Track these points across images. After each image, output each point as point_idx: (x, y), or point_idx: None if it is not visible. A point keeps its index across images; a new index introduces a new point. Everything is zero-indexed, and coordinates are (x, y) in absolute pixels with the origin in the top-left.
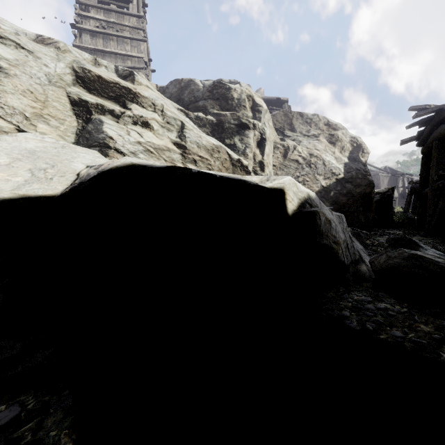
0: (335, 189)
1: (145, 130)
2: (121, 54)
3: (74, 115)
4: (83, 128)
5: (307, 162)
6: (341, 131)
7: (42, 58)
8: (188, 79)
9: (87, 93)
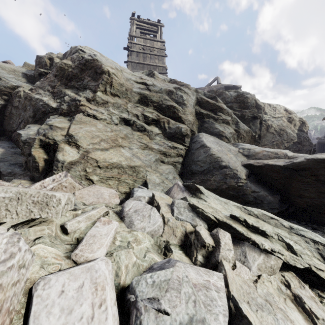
0: (292, 148)
1: (227, 125)
2: (153, 65)
3: (196, 119)
4: (200, 125)
5: (278, 133)
6: (293, 114)
7: (190, 96)
8: (220, 91)
9: (200, 108)
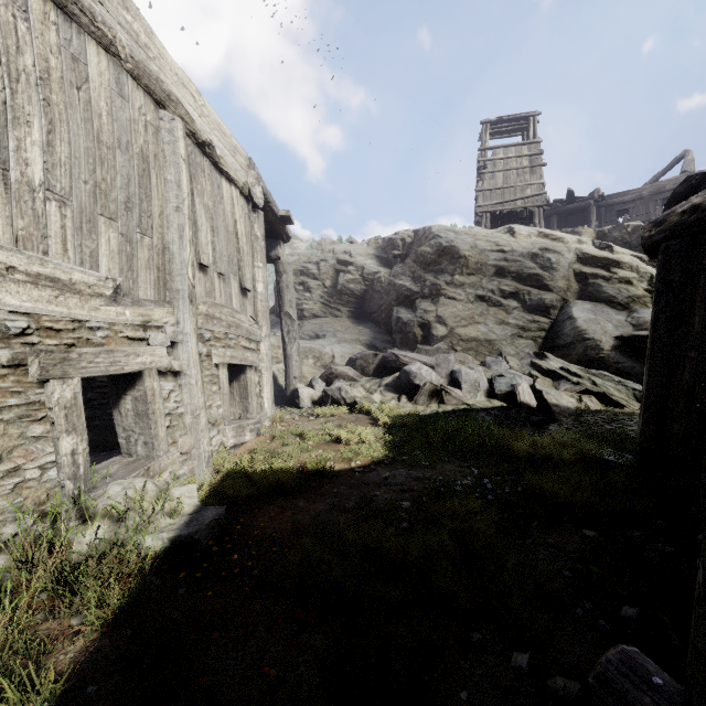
0: None
1: (628, 286)
2: (520, 186)
3: (575, 282)
4: (582, 289)
5: None
6: None
7: (564, 255)
8: (635, 225)
9: (582, 266)
